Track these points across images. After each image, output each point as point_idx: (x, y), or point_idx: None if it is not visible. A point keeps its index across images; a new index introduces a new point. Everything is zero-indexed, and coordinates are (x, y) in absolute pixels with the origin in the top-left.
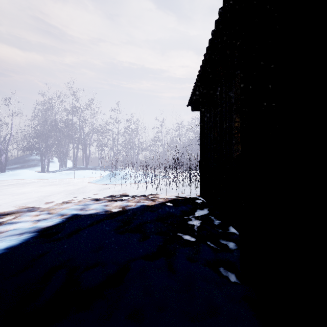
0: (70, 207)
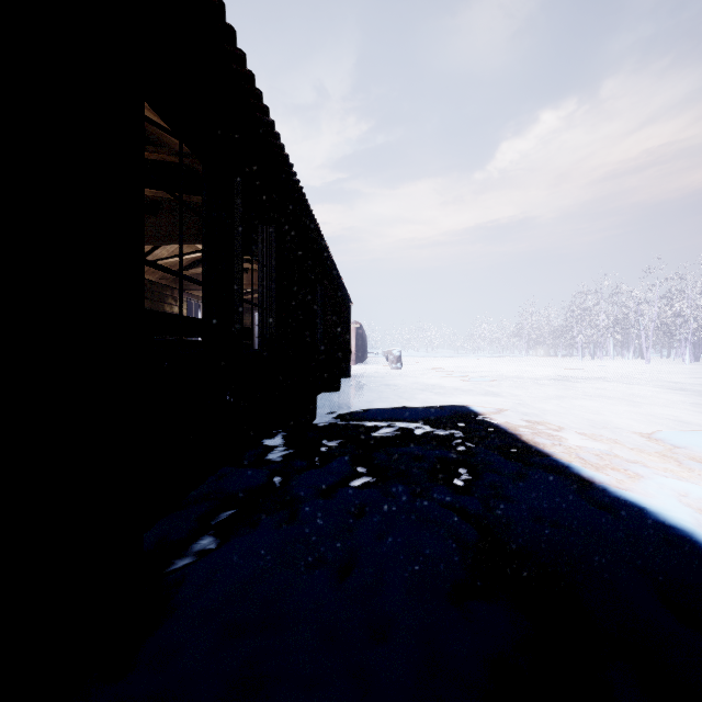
0: None
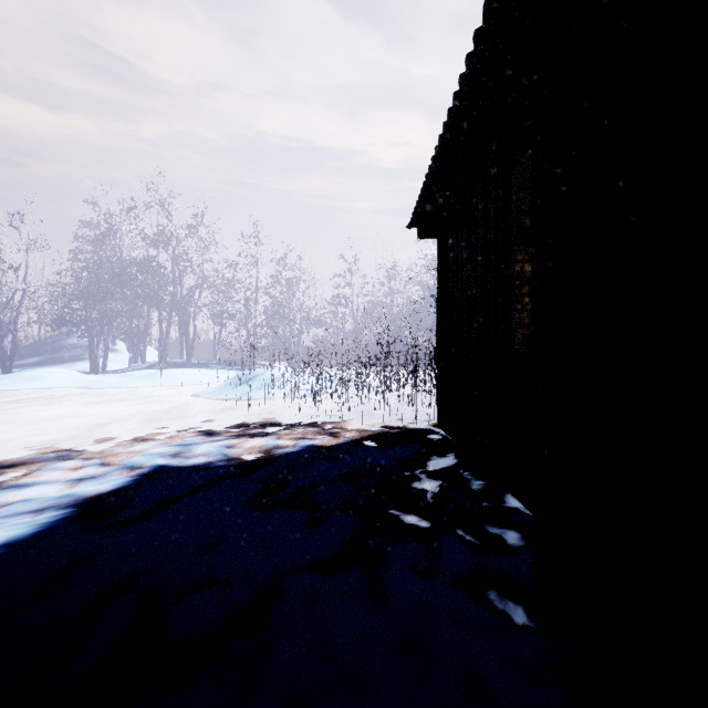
0: (150, 451)
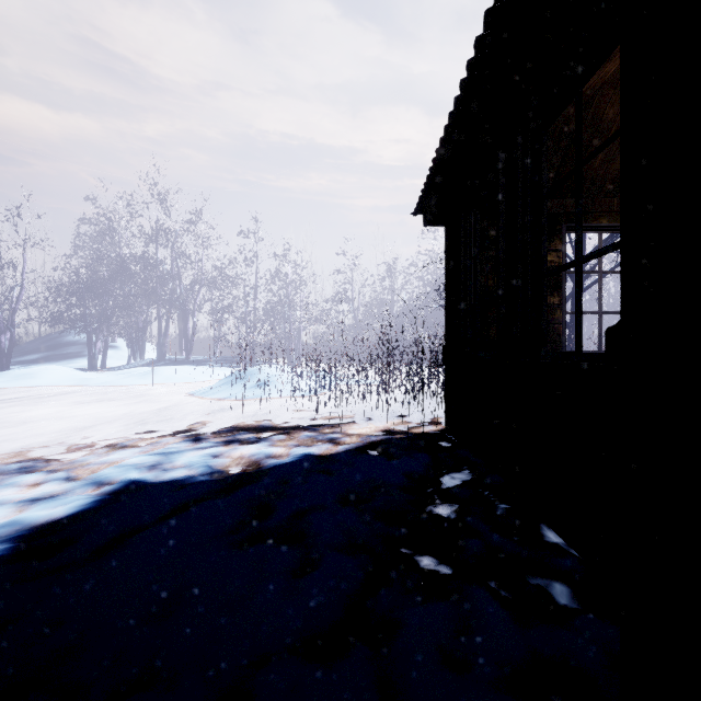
0: (126, 461)
